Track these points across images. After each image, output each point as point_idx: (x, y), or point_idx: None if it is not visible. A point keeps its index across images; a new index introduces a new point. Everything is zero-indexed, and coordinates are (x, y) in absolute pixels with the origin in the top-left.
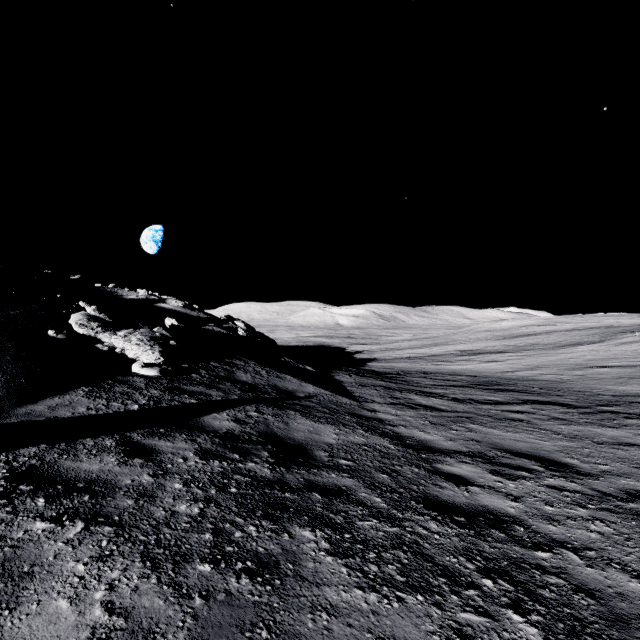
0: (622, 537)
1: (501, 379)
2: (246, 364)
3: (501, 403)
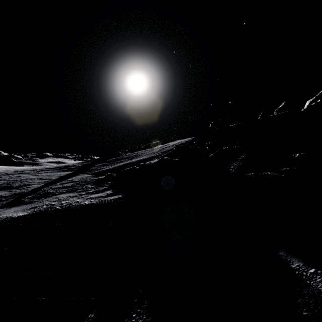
0: None
1: None
2: (86, 197)
3: None
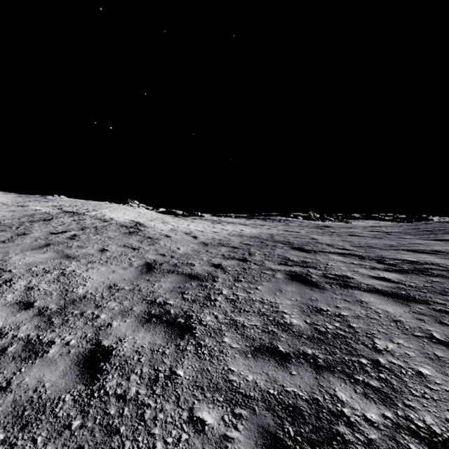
0: (384, 234)
1: (186, 289)
2: None
3: (341, 253)
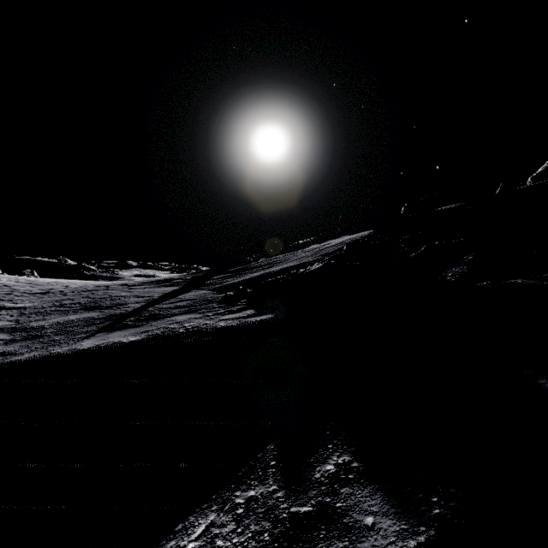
0: None
1: None
2: (217, 318)
3: None
